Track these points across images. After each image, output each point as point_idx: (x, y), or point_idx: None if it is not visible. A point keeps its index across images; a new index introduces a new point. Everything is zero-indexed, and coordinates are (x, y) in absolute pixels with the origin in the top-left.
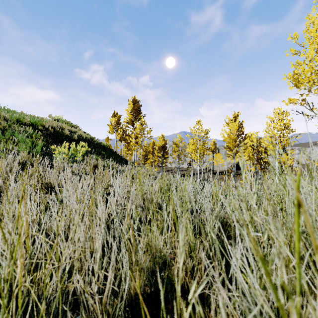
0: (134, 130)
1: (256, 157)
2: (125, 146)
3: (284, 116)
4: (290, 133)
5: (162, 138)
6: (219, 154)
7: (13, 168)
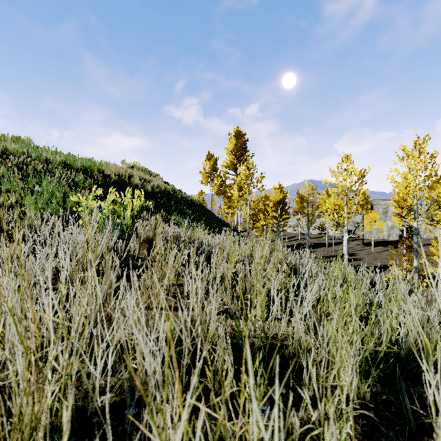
0: (237, 178)
1: None
2: (224, 203)
3: None
4: None
5: (280, 189)
6: (375, 212)
7: None
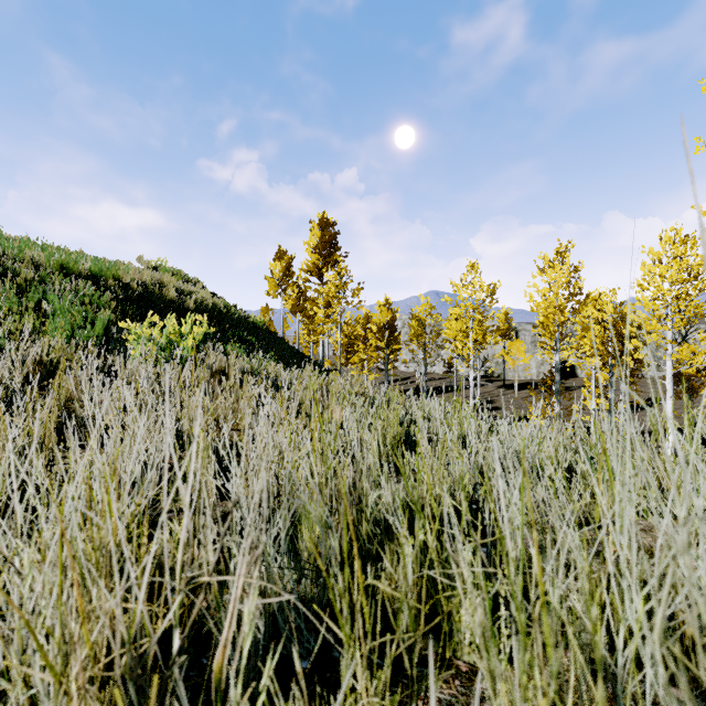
0: (323, 289)
1: (611, 348)
2: (304, 326)
3: (690, 247)
4: (704, 289)
5: (387, 307)
6: (520, 342)
7: (3, 377)
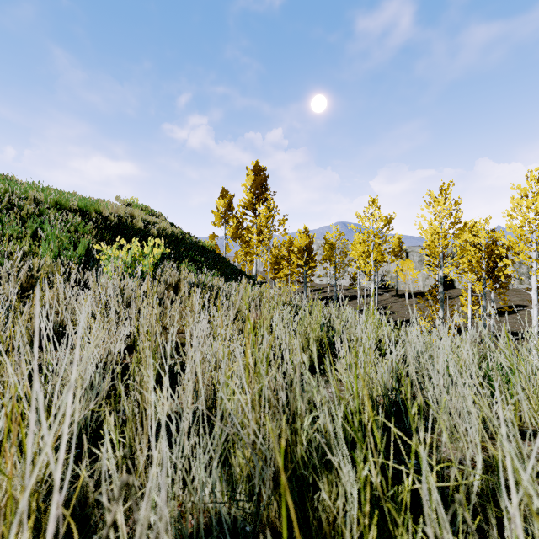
0: (256, 220)
1: (484, 266)
2: (241, 248)
3: None
4: None
5: (305, 234)
6: (409, 260)
7: None
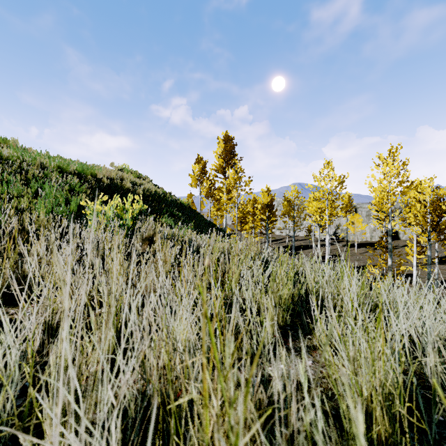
0: (225, 181)
1: (429, 220)
2: (214, 205)
3: None
4: None
5: (267, 193)
6: (358, 215)
7: None
